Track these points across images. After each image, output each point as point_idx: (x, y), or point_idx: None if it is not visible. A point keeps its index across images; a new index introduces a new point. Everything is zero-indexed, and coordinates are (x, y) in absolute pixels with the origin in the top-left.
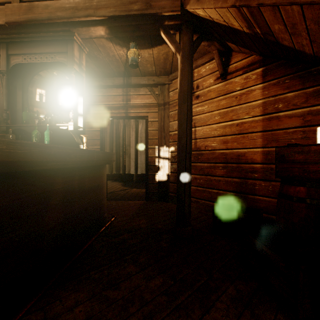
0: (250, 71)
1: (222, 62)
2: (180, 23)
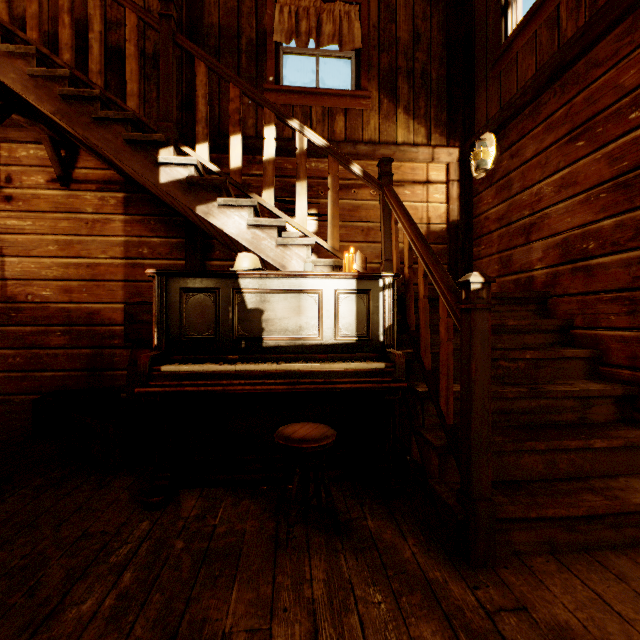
0: (108, 191)
1: (60, 158)
2: None
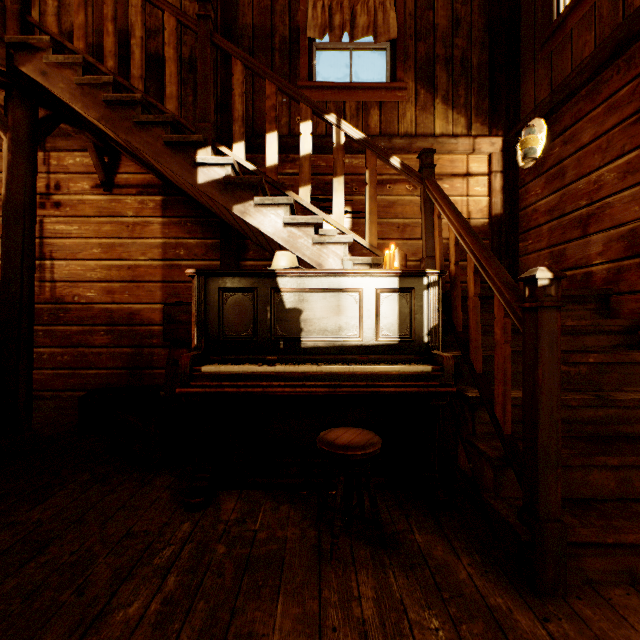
0: (147, 194)
1: (104, 164)
2: (8, 82)
